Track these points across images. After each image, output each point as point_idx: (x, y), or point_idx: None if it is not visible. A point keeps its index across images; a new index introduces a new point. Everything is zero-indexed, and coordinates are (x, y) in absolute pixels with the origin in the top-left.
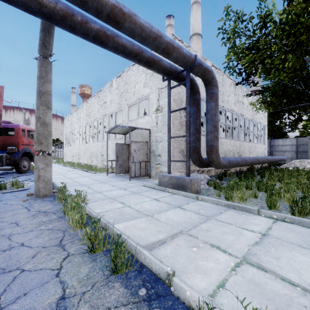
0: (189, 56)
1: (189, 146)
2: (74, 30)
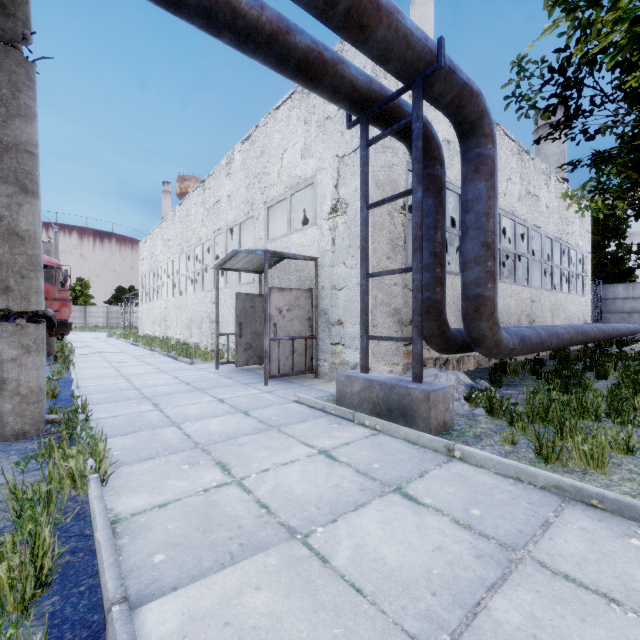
0: (421, 41)
1: (420, 297)
2: None
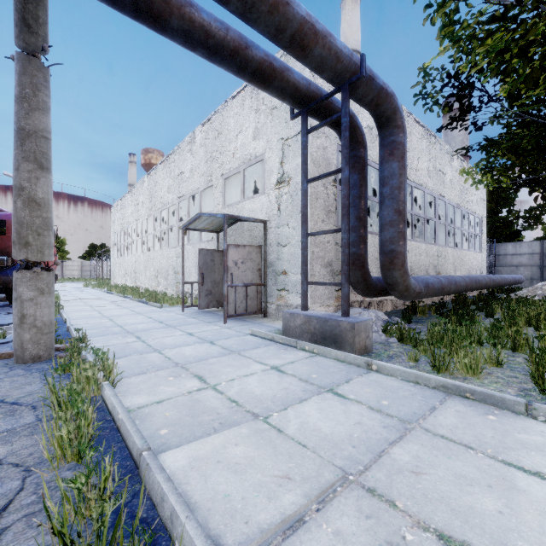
0: (348, 57)
1: (347, 252)
2: None
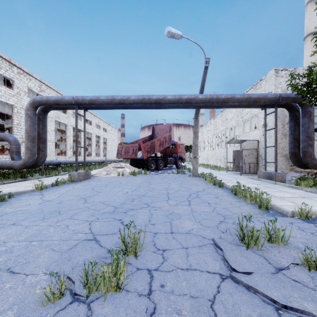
0: (274, 97)
1: (276, 153)
2: (208, 108)
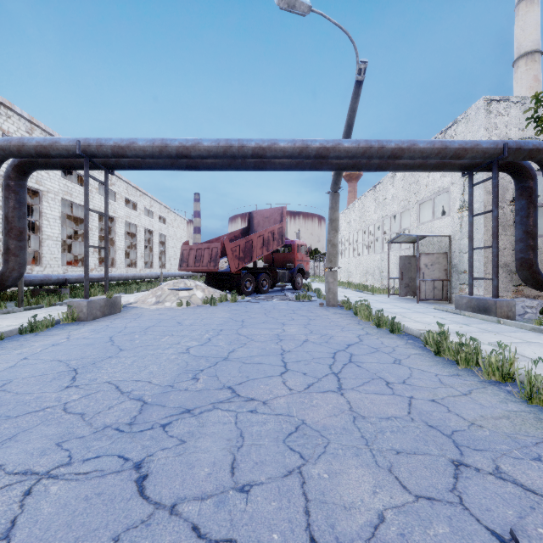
0: (493, 148)
1: (496, 260)
2: (360, 170)
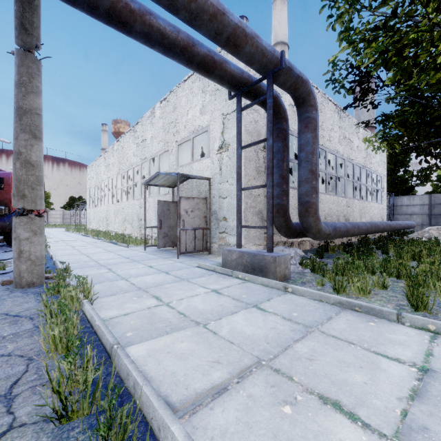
0: (271, 53)
1: (271, 202)
2: None
